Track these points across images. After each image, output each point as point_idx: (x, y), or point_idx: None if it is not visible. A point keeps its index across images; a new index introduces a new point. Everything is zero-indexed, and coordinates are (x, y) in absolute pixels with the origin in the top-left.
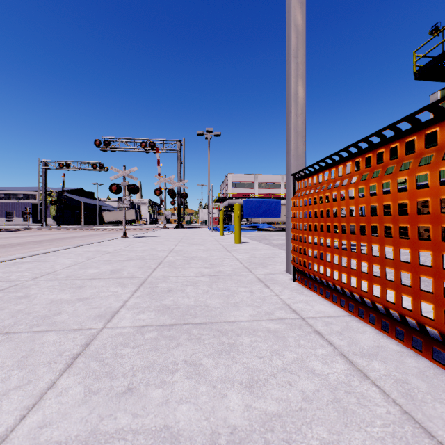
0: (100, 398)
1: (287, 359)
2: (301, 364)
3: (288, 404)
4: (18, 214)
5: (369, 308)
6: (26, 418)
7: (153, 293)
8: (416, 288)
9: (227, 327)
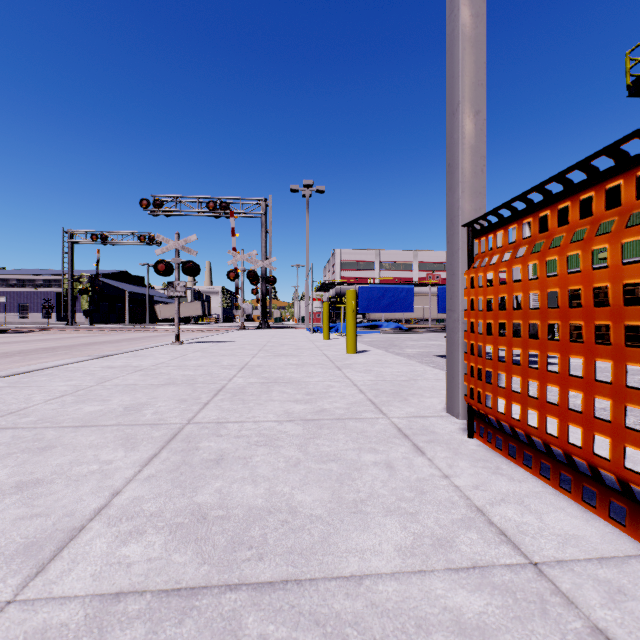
0: None
1: None
2: None
3: None
4: (36, 308)
5: None
6: None
7: (183, 466)
8: None
9: (342, 607)
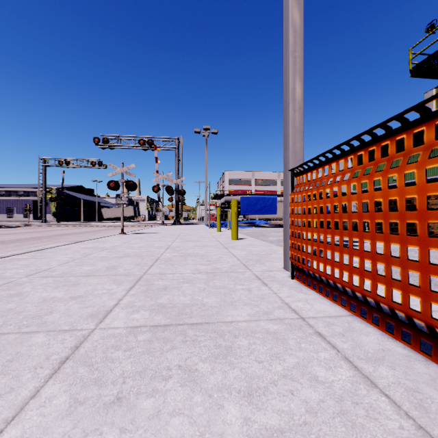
0: (86, 409)
1: (288, 364)
2: (303, 370)
3: (290, 417)
4: (19, 211)
5: (372, 308)
6: (3, 434)
7: (148, 290)
8: (426, 288)
9: (224, 328)
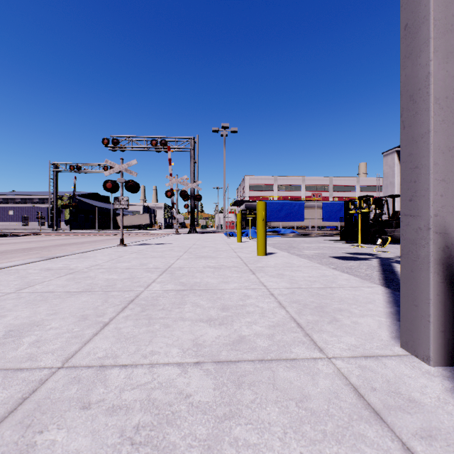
0: None
1: None
2: None
3: None
4: (34, 219)
5: None
6: None
7: None
8: None
9: None
